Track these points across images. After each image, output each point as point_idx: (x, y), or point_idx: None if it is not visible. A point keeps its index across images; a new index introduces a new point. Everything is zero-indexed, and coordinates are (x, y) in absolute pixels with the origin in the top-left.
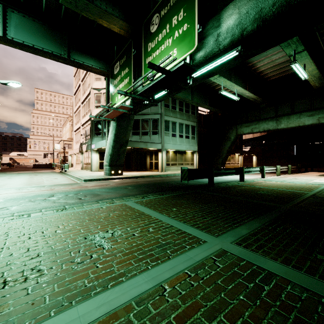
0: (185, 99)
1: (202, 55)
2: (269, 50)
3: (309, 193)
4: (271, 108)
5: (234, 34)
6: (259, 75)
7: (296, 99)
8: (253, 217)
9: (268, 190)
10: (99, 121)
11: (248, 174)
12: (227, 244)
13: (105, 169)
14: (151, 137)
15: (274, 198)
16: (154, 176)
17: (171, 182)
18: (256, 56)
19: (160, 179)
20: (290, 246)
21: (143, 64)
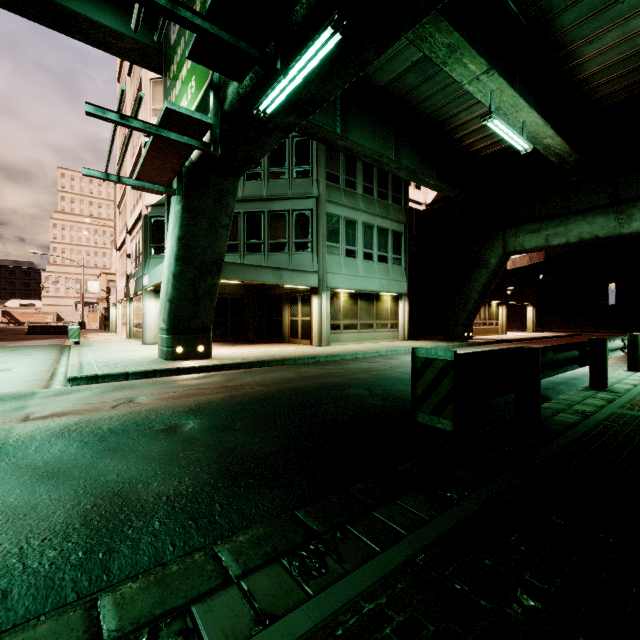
0: (381, 158)
1: None
2: None
3: None
4: (598, 183)
5: None
6: (578, 91)
7: None
8: None
9: None
10: (163, 217)
11: None
12: None
13: (159, 340)
14: (293, 258)
15: None
16: (299, 360)
17: (352, 388)
18: (587, 22)
19: (315, 375)
20: None
21: None
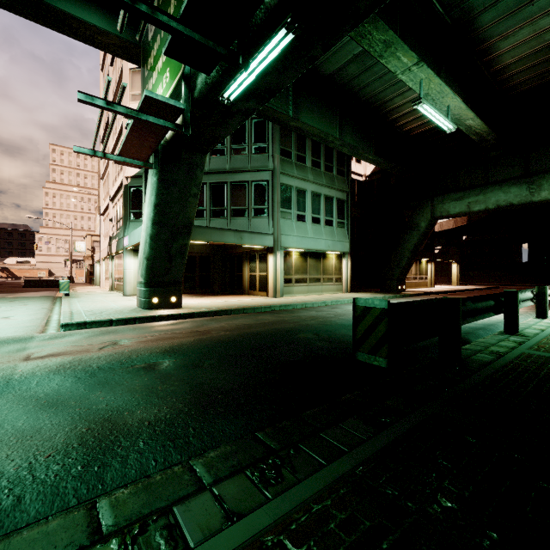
0: (327, 136)
1: None
2: None
3: None
4: (513, 158)
5: None
6: (495, 79)
7: None
8: None
9: None
10: (141, 187)
11: None
12: None
13: (138, 292)
14: (252, 222)
15: None
16: (257, 309)
17: (302, 333)
18: (503, 21)
19: (271, 322)
20: None
21: None
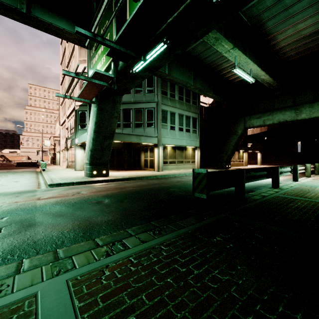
0: (186, 84)
1: None
2: (297, 15)
3: None
4: (287, 96)
5: None
6: (277, 54)
7: None
8: None
9: None
10: (85, 111)
11: None
12: None
13: (85, 168)
14: (146, 130)
15: None
16: (149, 177)
17: (172, 188)
18: (278, 25)
19: (156, 183)
20: None
21: (128, 1)
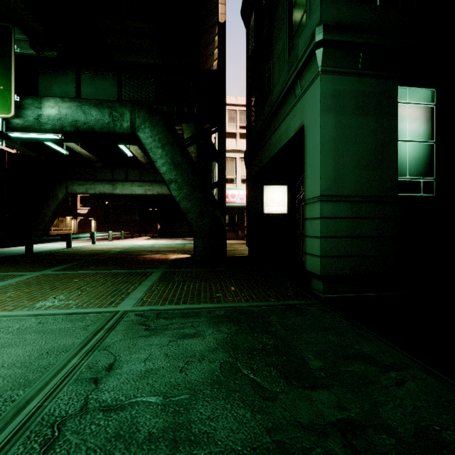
0: None
1: (20, 123)
2: None
3: (118, 250)
4: (108, 170)
5: (55, 125)
6: None
7: (130, 168)
8: (68, 264)
9: (90, 251)
10: None
11: (81, 242)
12: (46, 272)
13: None
14: None
15: (90, 255)
16: None
17: None
18: None
19: None
20: (81, 267)
21: None
